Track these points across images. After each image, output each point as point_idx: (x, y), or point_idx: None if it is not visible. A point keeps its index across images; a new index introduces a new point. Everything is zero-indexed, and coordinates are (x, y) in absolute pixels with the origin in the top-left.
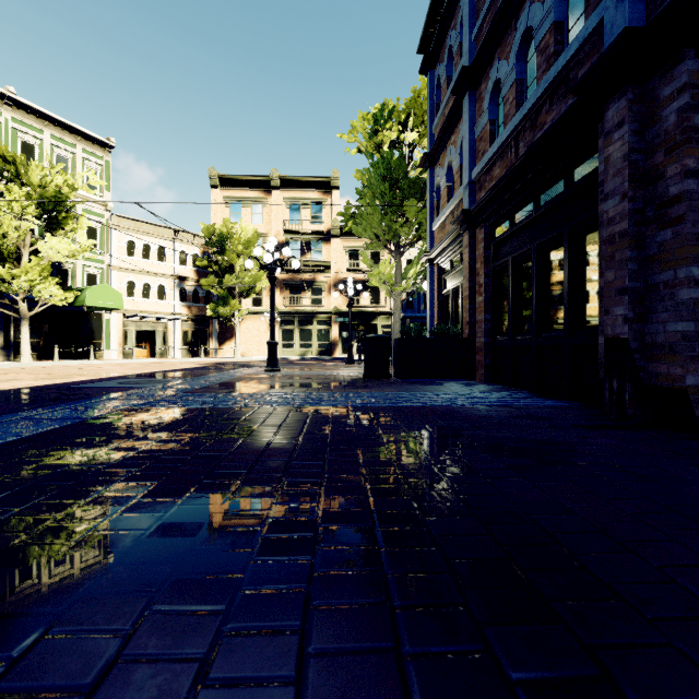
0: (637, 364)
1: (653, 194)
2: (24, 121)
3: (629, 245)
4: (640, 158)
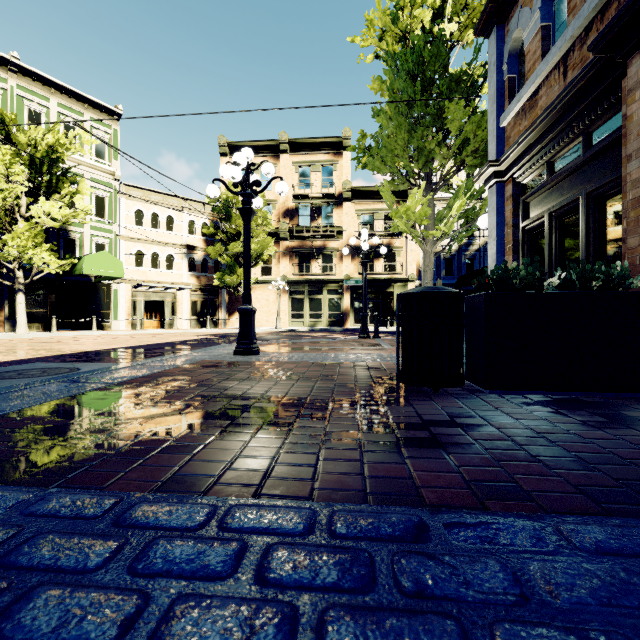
0: None
1: None
2: (30, 89)
3: None
4: None
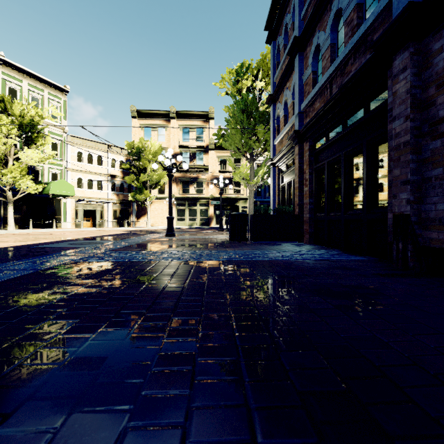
0: (416, 232)
1: (427, 116)
2: (10, 74)
3: (411, 151)
4: (418, 92)
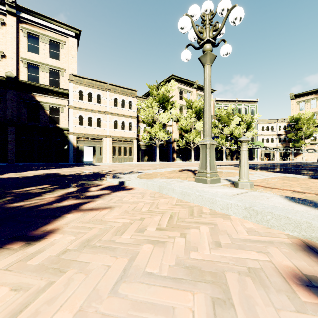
0: None
1: None
2: (238, 104)
3: None
4: None
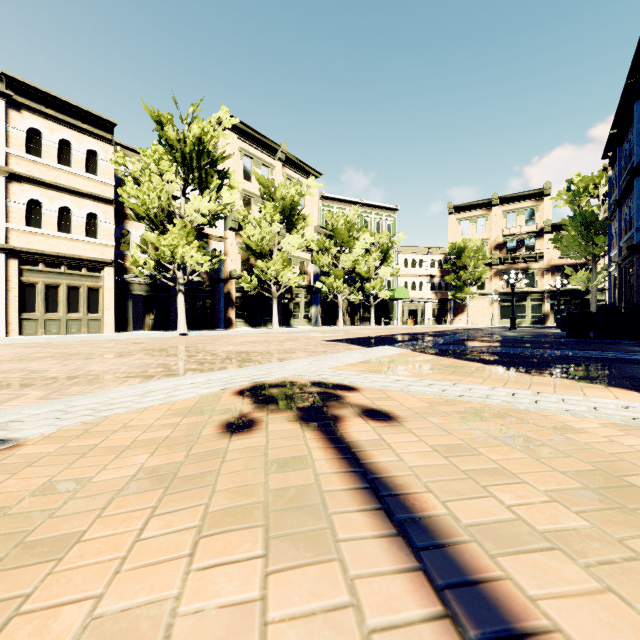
0: None
1: None
2: (365, 211)
3: (636, 294)
4: (639, 272)
